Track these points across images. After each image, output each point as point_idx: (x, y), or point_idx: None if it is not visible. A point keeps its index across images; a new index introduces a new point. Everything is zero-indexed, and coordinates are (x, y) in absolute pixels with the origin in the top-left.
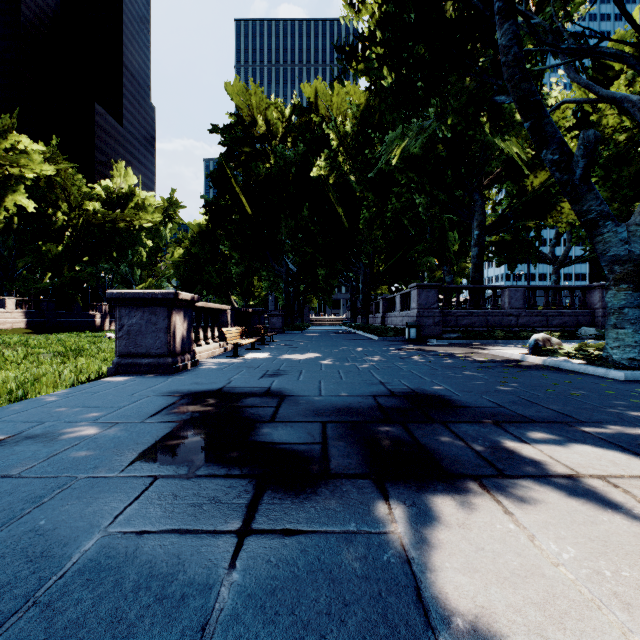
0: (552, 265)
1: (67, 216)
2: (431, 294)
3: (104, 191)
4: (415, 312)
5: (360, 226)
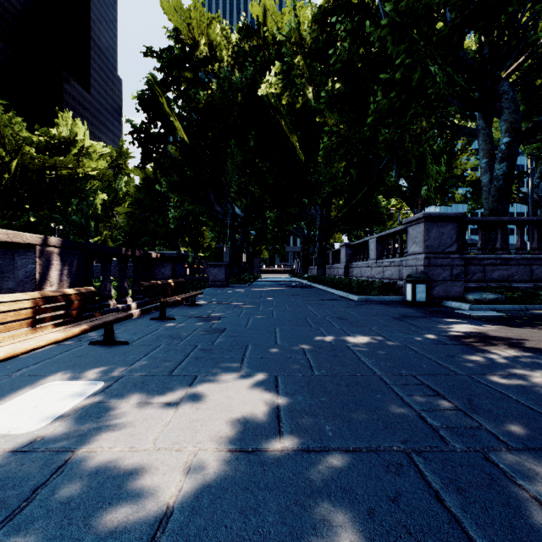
0: (539, 207)
1: (1, 160)
2: (446, 230)
3: (44, 136)
4: (420, 258)
5: (319, 157)
